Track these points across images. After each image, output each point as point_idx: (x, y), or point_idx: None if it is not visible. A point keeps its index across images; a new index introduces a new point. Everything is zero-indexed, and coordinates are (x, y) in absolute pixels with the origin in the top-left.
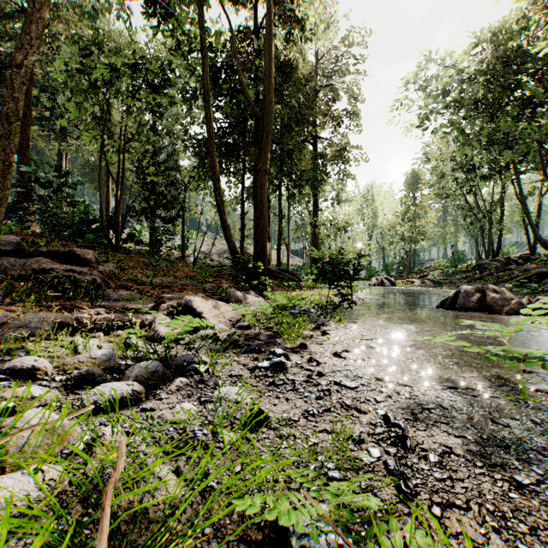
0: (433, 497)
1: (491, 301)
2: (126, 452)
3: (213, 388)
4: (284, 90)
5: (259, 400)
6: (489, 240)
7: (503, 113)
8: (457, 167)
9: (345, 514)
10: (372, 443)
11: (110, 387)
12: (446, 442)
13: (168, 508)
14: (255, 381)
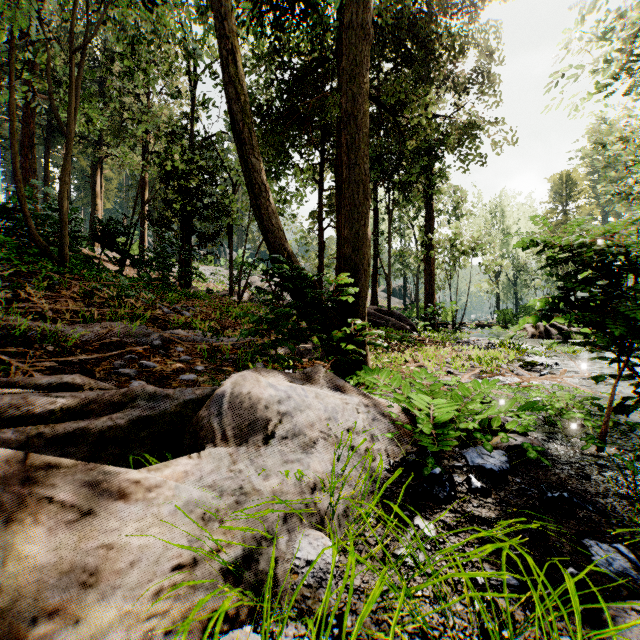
0: None
1: None
2: None
3: None
4: None
5: None
6: None
7: None
8: None
9: None
10: None
11: None
12: None
13: None
14: None
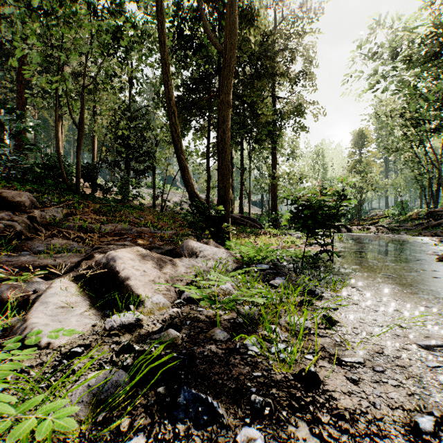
0: None
1: None
2: None
3: None
4: (247, 41)
5: None
6: (436, 189)
7: None
8: (406, 122)
9: None
10: None
11: None
12: None
13: None
14: None
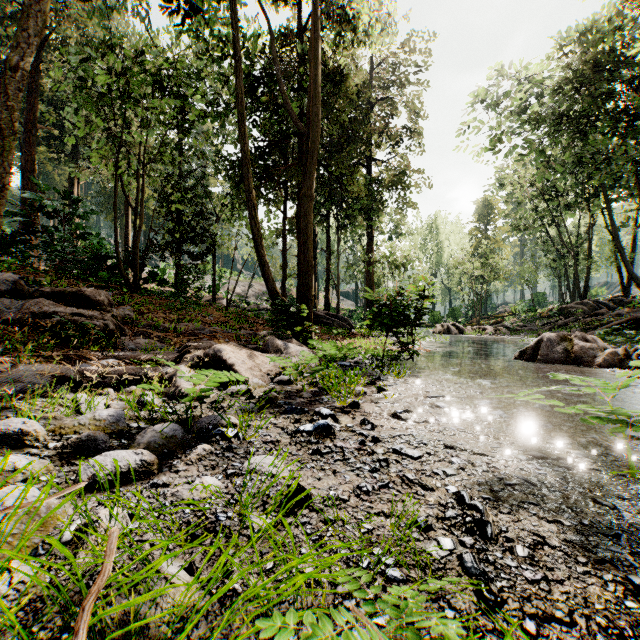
0: (525, 606)
1: (581, 351)
2: (127, 541)
3: (243, 457)
4: (333, 102)
5: (299, 474)
6: (574, 279)
7: (592, 129)
8: (537, 194)
9: (410, 634)
10: (442, 530)
11: (113, 457)
12: (537, 529)
13: (170, 625)
14: (295, 448)
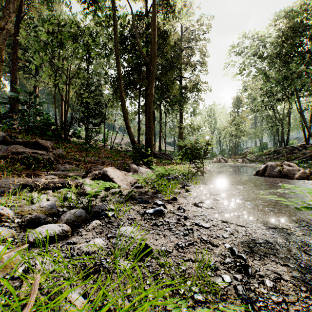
0: None
1: (287, 171)
2: (51, 277)
3: (116, 227)
4: (163, 48)
5: (145, 238)
6: (281, 136)
7: (291, 62)
8: (263, 94)
9: None
10: (223, 270)
11: (47, 228)
12: (276, 269)
13: None
14: (144, 222)
